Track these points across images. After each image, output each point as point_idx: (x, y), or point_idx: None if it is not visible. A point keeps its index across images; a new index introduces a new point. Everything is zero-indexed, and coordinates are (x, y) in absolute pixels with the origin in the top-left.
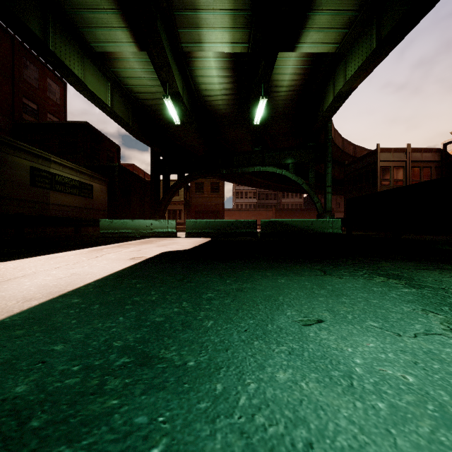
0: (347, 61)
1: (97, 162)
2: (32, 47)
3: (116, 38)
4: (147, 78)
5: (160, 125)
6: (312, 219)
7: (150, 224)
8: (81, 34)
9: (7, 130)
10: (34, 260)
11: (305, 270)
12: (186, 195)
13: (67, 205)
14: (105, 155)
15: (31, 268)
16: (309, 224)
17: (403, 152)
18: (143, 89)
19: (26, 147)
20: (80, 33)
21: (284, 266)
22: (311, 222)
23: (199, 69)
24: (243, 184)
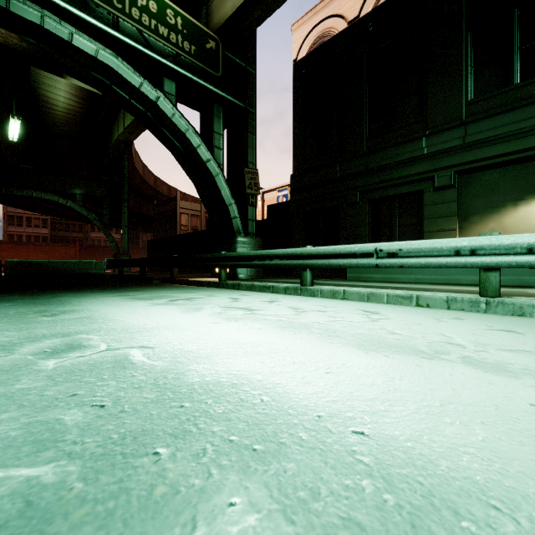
0: (125, 113)
1: None
2: None
3: None
4: None
5: None
6: (74, 261)
7: None
8: None
9: None
10: None
11: None
12: None
13: None
14: None
15: None
16: (71, 265)
17: (199, 203)
18: None
19: None
20: None
21: None
22: (73, 263)
23: None
24: (17, 207)
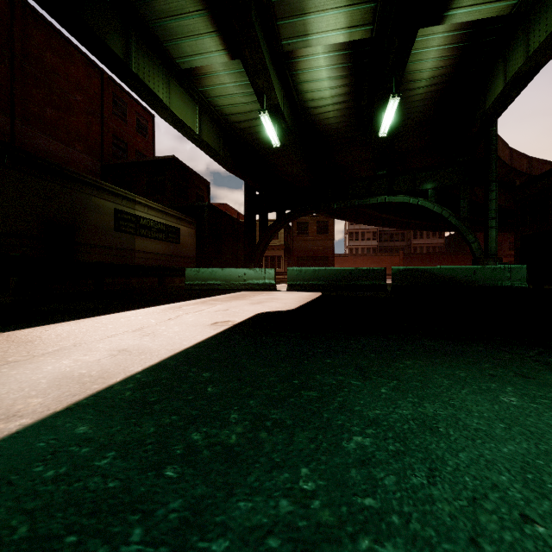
0: (532, 23)
1: (185, 202)
2: (114, 72)
3: (203, 48)
4: (240, 94)
5: (256, 153)
6: (475, 266)
7: (243, 274)
8: (166, 51)
9: (97, 173)
10: (92, 322)
11: (534, 366)
12: (287, 238)
13: (152, 252)
14: (194, 194)
15: (77, 336)
16: (470, 273)
17: None
18: (236, 109)
19: (110, 188)
20: (165, 49)
21: (477, 353)
22: (473, 270)
23: (304, 73)
24: (359, 222)
